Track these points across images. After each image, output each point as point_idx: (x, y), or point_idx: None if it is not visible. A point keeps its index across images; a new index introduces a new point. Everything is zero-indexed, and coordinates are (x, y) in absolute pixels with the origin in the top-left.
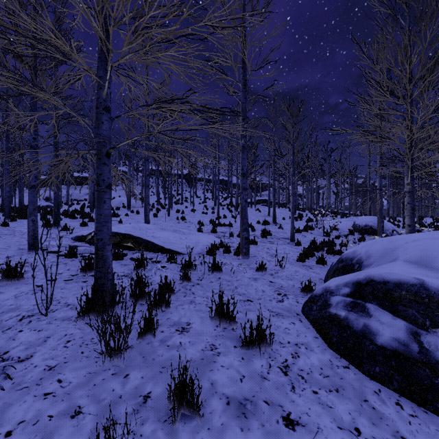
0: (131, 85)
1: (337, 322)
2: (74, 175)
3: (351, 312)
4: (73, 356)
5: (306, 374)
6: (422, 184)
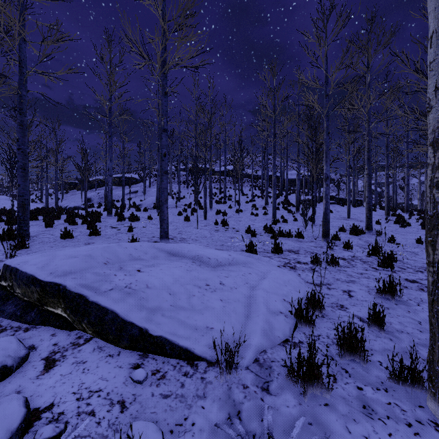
0: None
1: None
2: (118, 175)
3: None
4: None
5: None
6: None
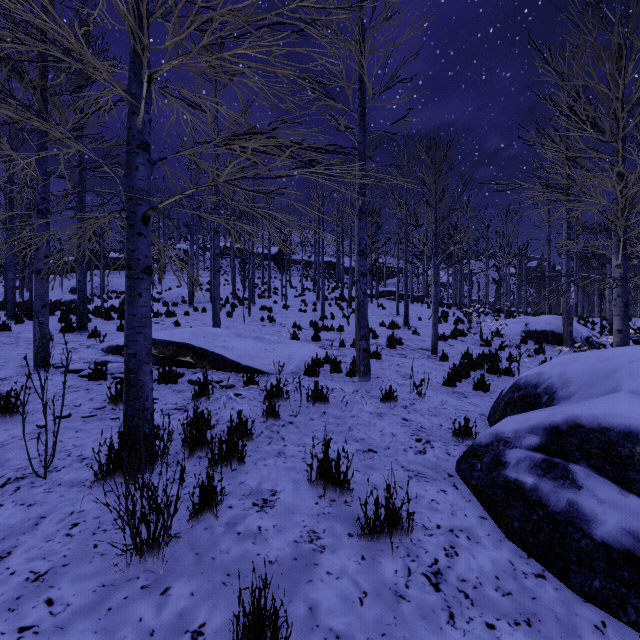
0: (186, 112)
1: (519, 493)
2: (113, 255)
3: (544, 478)
4: (79, 553)
5: (473, 589)
6: (634, 267)
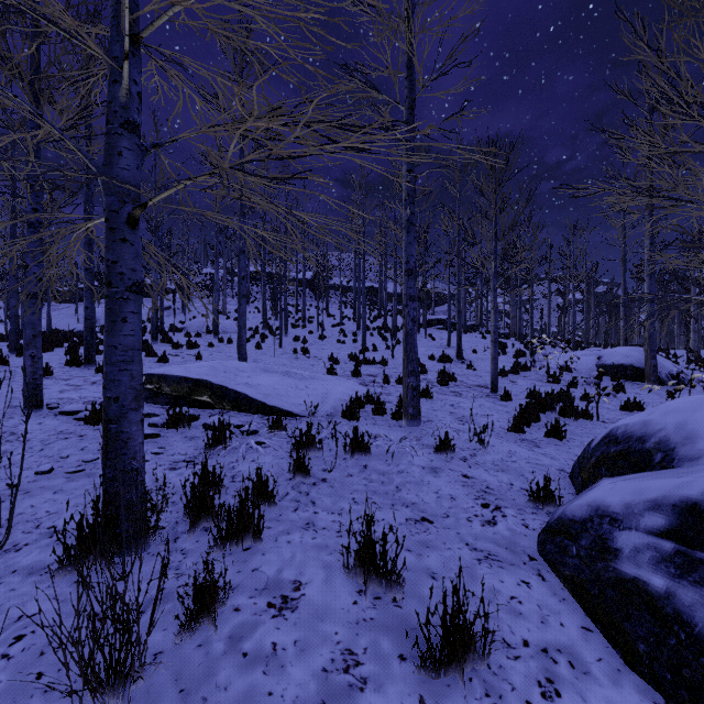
0: (194, 96)
1: (642, 600)
2: None
3: (682, 582)
4: (13, 688)
5: None
6: None
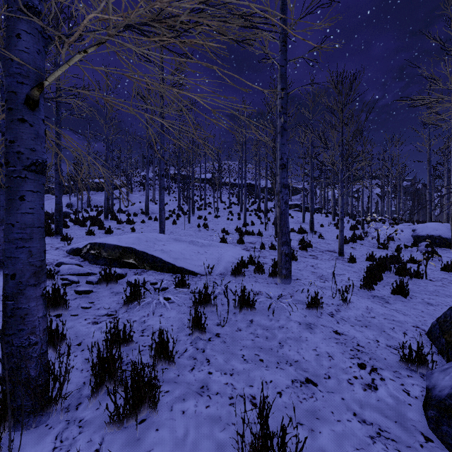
0: None
1: None
2: (97, 181)
3: None
4: None
5: None
6: None
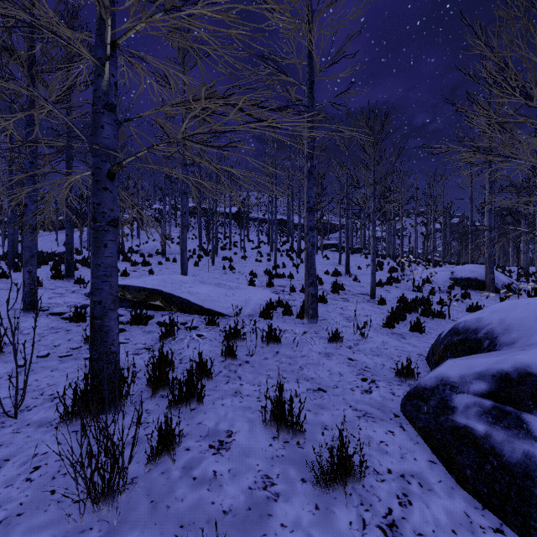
0: (152, 81)
1: (470, 440)
2: None
3: (496, 427)
4: (36, 500)
5: None
6: None
